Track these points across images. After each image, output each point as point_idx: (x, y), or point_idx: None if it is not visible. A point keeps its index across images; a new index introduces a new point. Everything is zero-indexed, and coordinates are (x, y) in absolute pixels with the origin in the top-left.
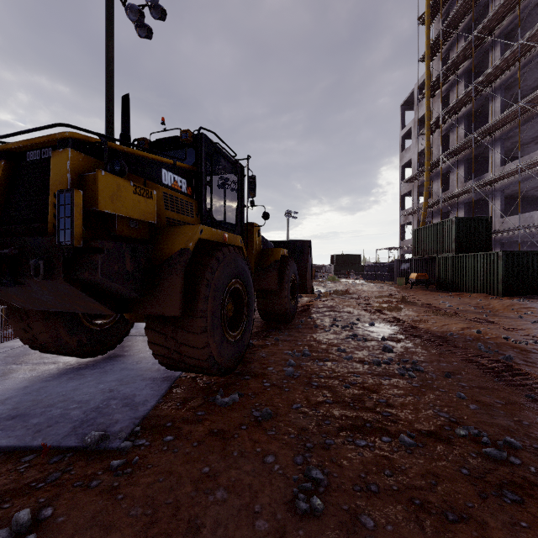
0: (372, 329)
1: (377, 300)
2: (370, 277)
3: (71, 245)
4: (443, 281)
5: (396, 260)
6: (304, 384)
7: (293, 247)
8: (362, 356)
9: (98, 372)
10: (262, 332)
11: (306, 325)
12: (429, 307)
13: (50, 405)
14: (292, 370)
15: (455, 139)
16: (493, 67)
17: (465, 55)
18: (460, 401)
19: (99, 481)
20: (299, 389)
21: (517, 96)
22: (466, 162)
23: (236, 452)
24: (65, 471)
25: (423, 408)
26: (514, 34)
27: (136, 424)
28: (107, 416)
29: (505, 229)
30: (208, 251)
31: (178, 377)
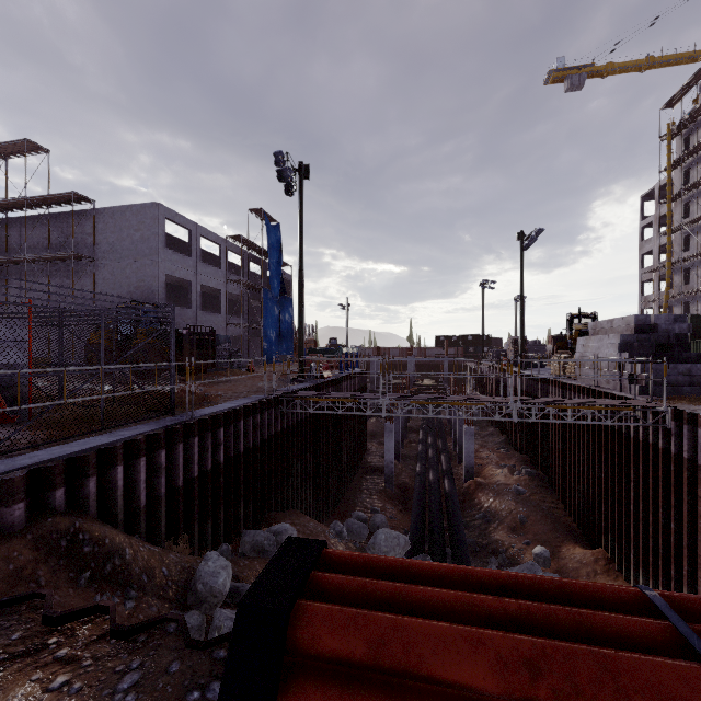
0: None
1: None
2: None
3: None
4: None
5: None
6: None
7: None
8: None
9: None
10: None
11: None
12: None
13: None
14: None
15: (695, 243)
16: None
17: None
18: None
19: None
20: None
21: None
22: None
23: None
24: None
25: None
26: None
27: None
28: None
29: None
30: None
31: None
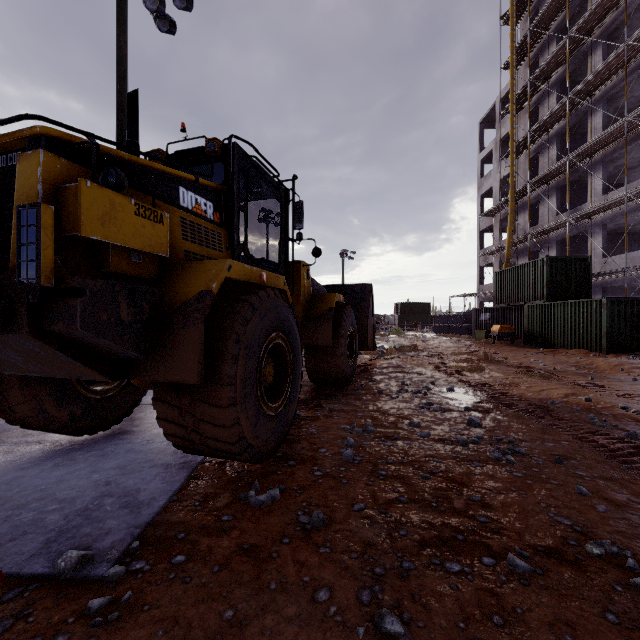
0: (451, 395)
1: (454, 358)
2: (442, 330)
3: (37, 283)
4: (532, 334)
5: (474, 309)
6: (368, 473)
7: (351, 293)
8: (442, 432)
9: (95, 456)
10: (312, 399)
11: (367, 390)
12: (518, 366)
13: (21, 506)
14: (352, 452)
15: (545, 163)
16: (594, 74)
17: (558, 60)
18: (582, 499)
19: (67, 635)
20: (362, 481)
21: (621, 110)
22: (559, 191)
23: (274, 583)
24: (20, 616)
25: (533, 511)
26: (618, 35)
27: (135, 537)
28: (96, 523)
29: (608, 271)
30: (240, 295)
31: (200, 463)
